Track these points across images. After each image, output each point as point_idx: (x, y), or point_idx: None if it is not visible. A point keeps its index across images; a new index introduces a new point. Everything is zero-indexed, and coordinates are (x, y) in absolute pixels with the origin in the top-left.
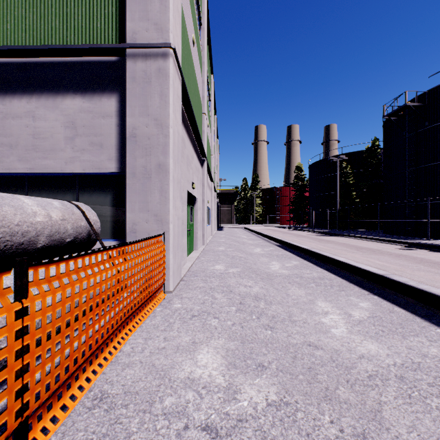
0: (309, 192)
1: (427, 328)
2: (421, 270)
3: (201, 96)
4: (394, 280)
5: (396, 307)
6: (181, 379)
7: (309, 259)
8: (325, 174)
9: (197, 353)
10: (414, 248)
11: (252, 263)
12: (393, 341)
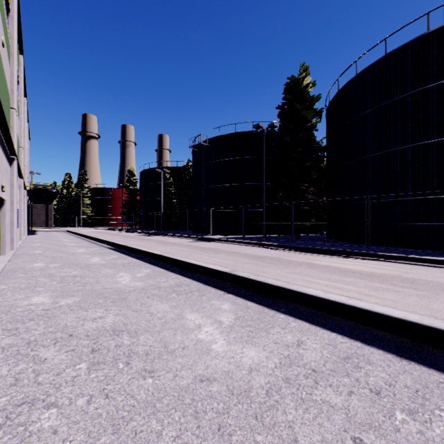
0: (140, 197)
1: (169, 274)
2: (188, 252)
3: (9, 90)
4: (164, 256)
5: (162, 269)
6: (24, 304)
7: (127, 253)
8: (154, 182)
9: (32, 298)
10: (199, 241)
11: (74, 260)
12: (149, 280)
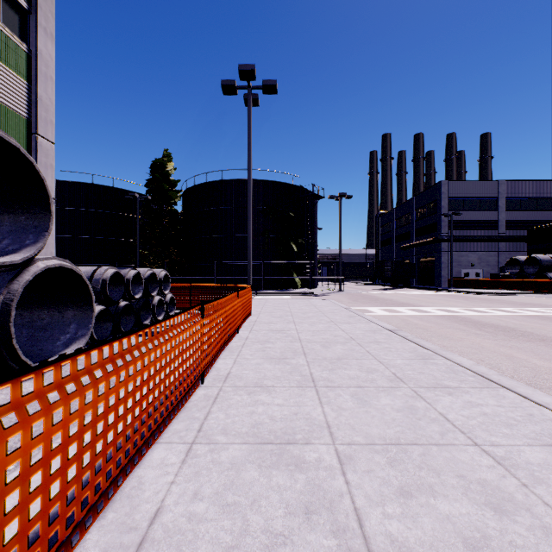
0: None
1: None
2: None
3: None
4: None
5: None
6: None
7: None
8: None
9: None
10: None
11: None
12: None
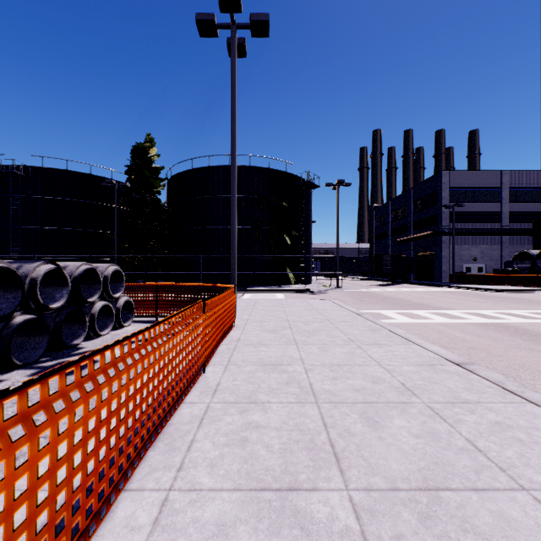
0: None
1: None
2: None
3: None
4: None
5: None
6: None
7: None
8: None
9: None
10: None
11: None
12: None
